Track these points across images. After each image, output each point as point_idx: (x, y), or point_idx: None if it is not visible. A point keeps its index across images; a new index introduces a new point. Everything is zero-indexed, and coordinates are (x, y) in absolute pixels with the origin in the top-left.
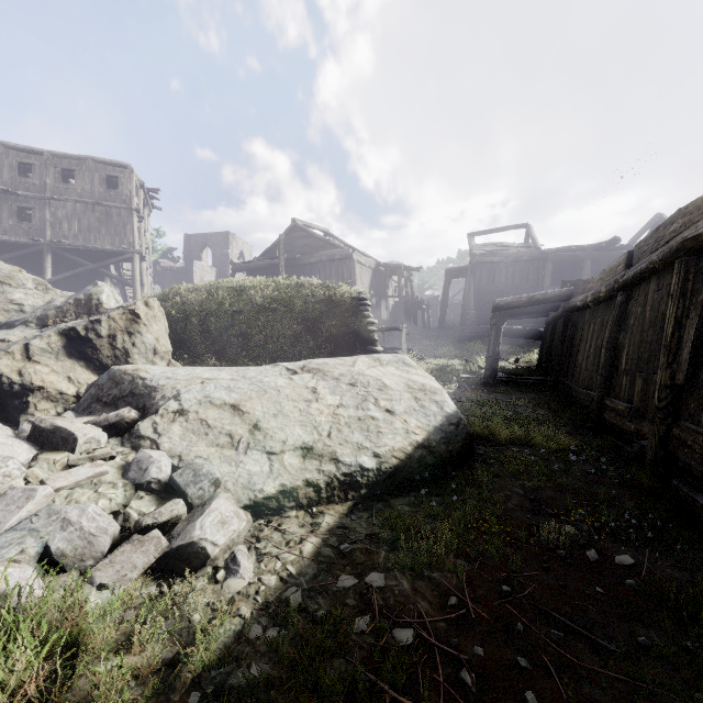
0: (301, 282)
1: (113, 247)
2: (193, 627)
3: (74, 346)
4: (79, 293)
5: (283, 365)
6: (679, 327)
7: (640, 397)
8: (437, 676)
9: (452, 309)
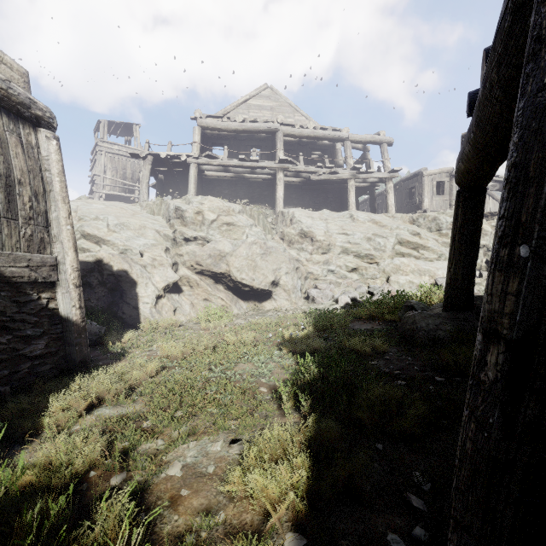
0: None
1: None
2: None
3: None
4: None
5: None
6: None
7: None
8: None
9: None
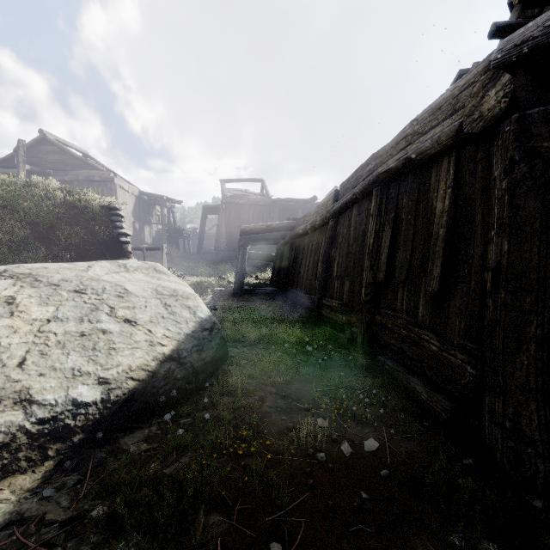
0: (33, 182)
1: None
2: None
3: None
4: None
5: None
6: (378, 239)
7: (349, 295)
8: None
9: (208, 239)
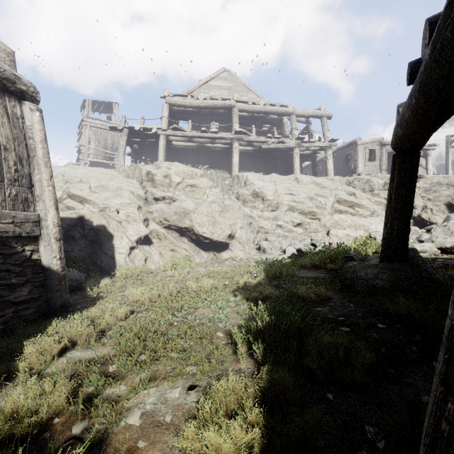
0: None
1: None
2: None
3: (450, 209)
4: None
5: None
6: None
7: None
8: None
9: None
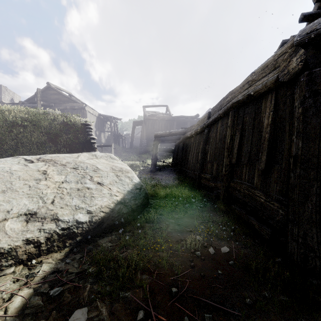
0: (47, 112)
1: None
2: None
3: None
4: None
5: (23, 157)
6: (232, 139)
7: (216, 171)
8: None
9: (136, 140)
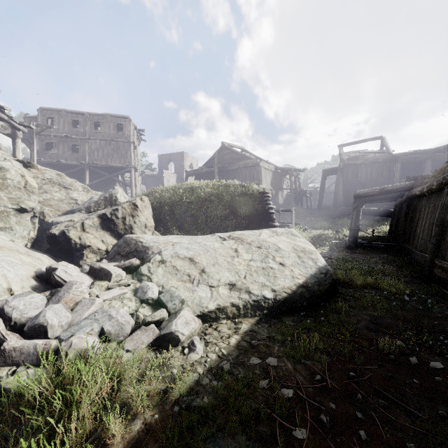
0: (227, 183)
1: (120, 165)
2: (174, 375)
3: (105, 223)
4: (106, 193)
5: (218, 235)
6: None
7: None
8: (306, 415)
9: (327, 196)
